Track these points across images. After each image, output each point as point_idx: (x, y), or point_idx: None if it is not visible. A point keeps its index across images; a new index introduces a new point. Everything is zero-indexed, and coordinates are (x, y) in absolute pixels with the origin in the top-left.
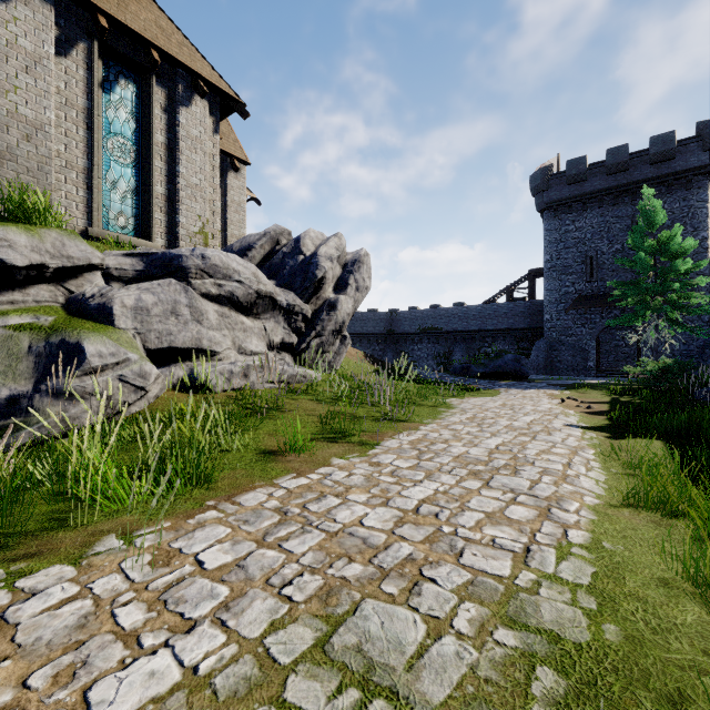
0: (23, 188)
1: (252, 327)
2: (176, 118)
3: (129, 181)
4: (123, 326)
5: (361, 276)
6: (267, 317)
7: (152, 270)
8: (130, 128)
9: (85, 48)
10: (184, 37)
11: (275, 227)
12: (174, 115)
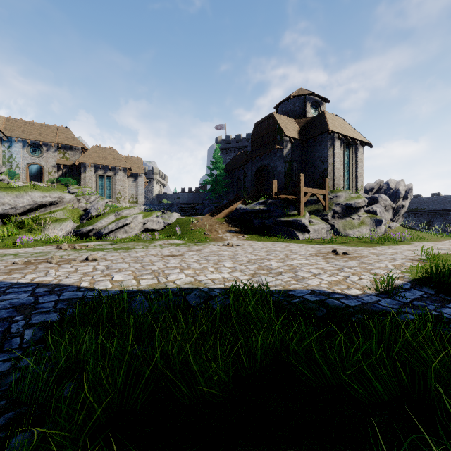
0: (337, 184)
1: (386, 214)
2: (356, 155)
3: (347, 176)
4: (379, 216)
5: (411, 194)
6: (388, 211)
7: (368, 201)
8: (347, 161)
9: (342, 145)
10: (351, 127)
11: (379, 180)
12: (355, 154)
